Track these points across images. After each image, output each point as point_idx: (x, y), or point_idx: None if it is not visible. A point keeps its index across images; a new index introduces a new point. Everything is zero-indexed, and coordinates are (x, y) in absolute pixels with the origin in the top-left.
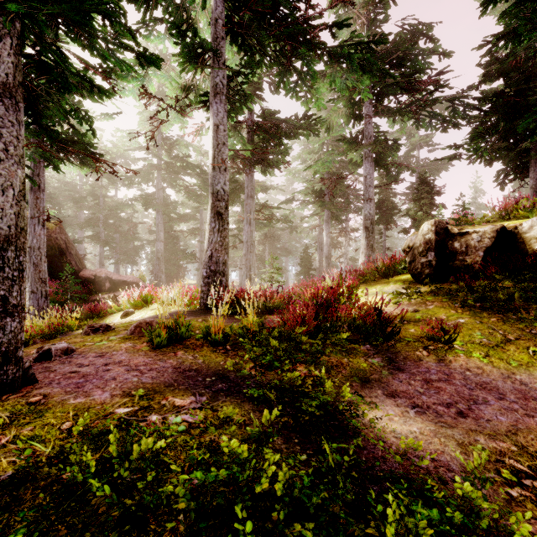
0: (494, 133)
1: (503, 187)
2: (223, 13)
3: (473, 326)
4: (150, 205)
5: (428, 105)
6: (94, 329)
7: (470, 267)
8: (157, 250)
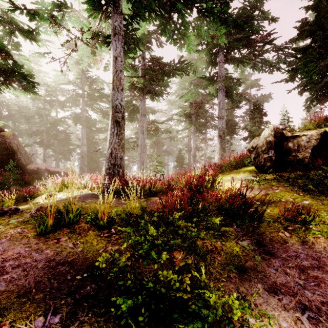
0: (323, 59)
1: (308, 109)
2: None
3: (319, 208)
4: (77, 121)
5: (261, 54)
6: (2, 212)
7: (301, 160)
8: (82, 151)
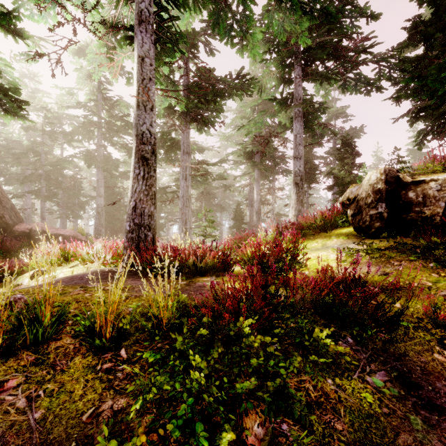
0: None
1: (421, 147)
2: None
3: None
4: (90, 162)
5: (356, 66)
6: None
7: (429, 219)
8: (97, 205)
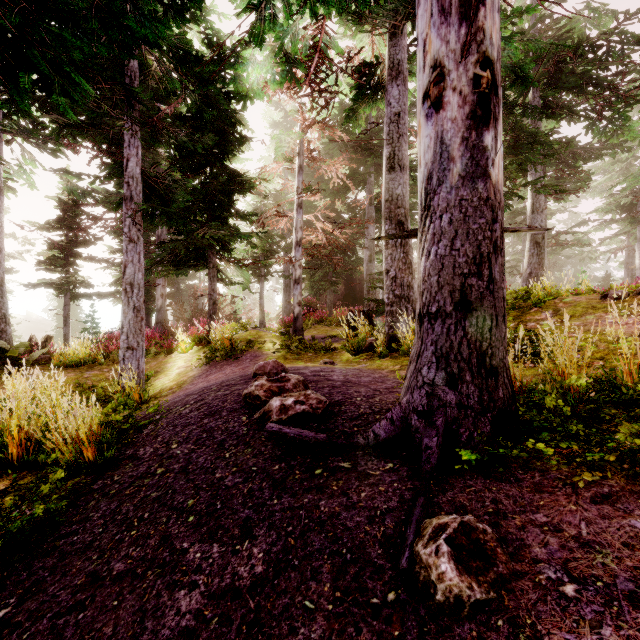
0: None
1: None
2: (539, 101)
3: None
4: None
5: None
6: None
7: None
8: None
